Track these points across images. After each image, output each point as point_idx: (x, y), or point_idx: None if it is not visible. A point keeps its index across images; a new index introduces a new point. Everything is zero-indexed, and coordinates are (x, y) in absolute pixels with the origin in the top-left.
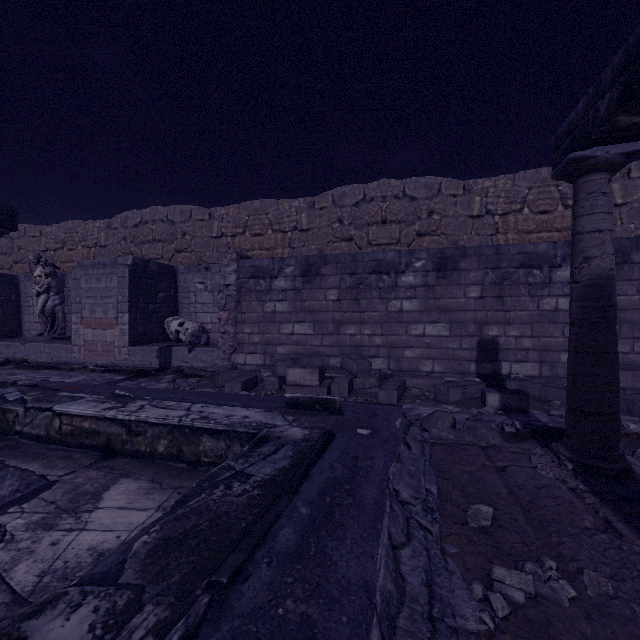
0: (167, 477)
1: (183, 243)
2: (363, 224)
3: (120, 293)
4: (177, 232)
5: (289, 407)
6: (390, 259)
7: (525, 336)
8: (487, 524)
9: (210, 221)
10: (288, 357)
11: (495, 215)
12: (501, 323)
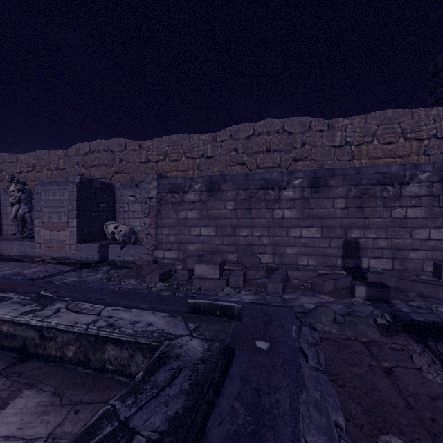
0: (70, 387)
1: (120, 167)
2: (253, 152)
3: (70, 204)
4: (115, 159)
5: (191, 312)
6: (275, 178)
7: (381, 238)
8: None
9: (140, 150)
10: (196, 253)
11: (352, 145)
12: (361, 228)
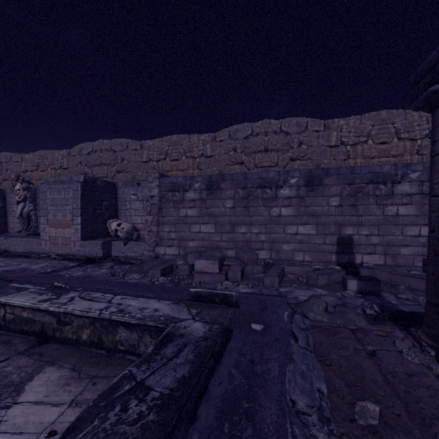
0: (87, 365)
1: (122, 166)
2: (251, 152)
3: (75, 202)
4: (118, 158)
5: (193, 300)
6: (272, 177)
7: (373, 235)
8: (375, 423)
9: (141, 150)
10: (196, 249)
11: (347, 145)
12: (355, 225)
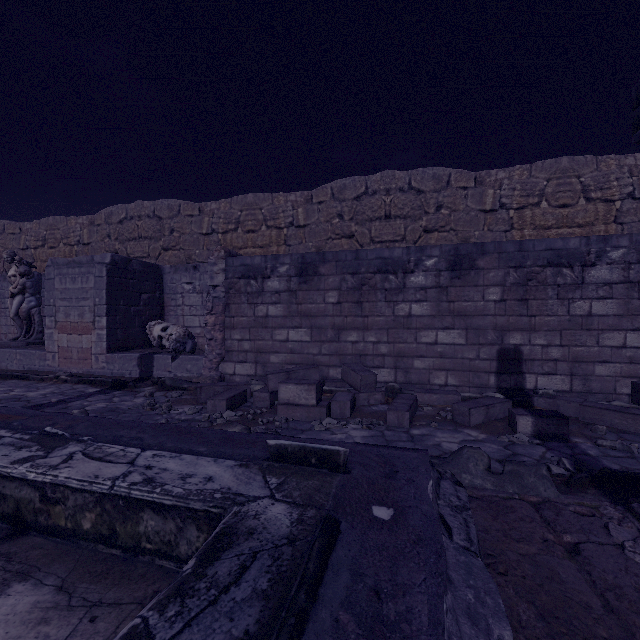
0: (86, 578)
1: (171, 240)
2: (365, 219)
3: (97, 295)
4: (164, 228)
5: (273, 459)
6: (397, 257)
7: (553, 345)
8: None
9: (200, 217)
10: (282, 367)
11: (510, 209)
12: (525, 330)
